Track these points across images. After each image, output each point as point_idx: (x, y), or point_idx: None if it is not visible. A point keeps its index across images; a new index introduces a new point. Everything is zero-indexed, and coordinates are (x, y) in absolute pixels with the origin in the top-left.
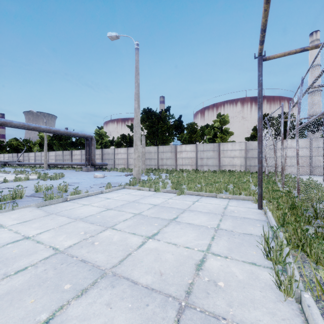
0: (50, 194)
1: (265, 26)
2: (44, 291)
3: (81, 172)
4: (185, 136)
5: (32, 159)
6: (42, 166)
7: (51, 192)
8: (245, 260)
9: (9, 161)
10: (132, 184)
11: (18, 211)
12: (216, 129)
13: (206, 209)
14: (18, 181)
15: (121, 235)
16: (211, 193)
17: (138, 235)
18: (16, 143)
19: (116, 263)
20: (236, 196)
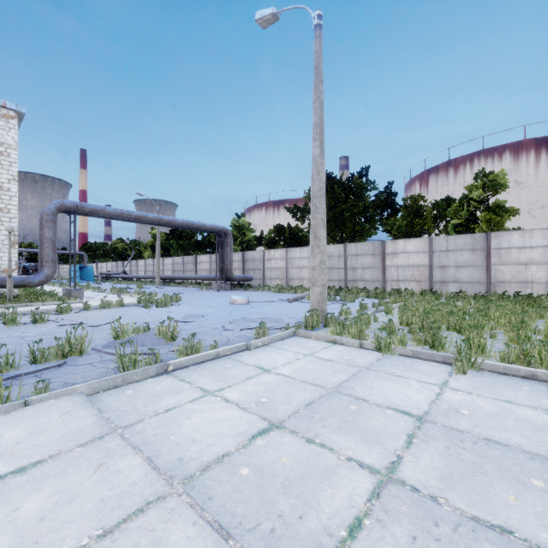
0: (130, 355)
1: None
2: None
3: (209, 292)
4: (399, 223)
5: (142, 269)
6: (153, 281)
7: (134, 348)
8: None
9: (112, 273)
10: (312, 324)
11: (36, 410)
12: (476, 205)
13: None
14: (107, 308)
15: None
16: None
17: None
18: (122, 245)
19: None
20: None
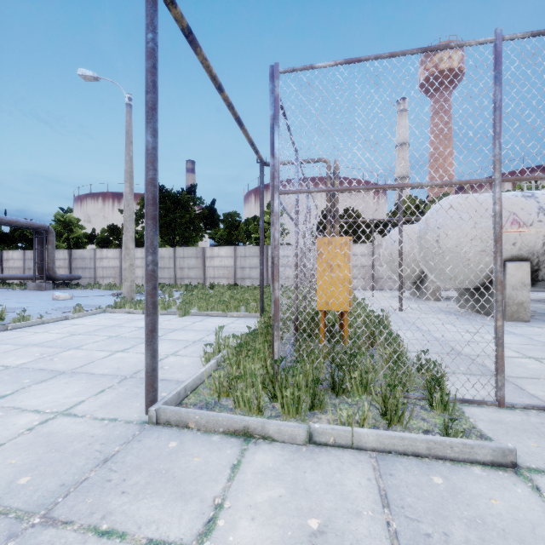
0: None
1: (250, 142)
2: (4, 385)
3: (24, 292)
4: (220, 233)
5: None
6: None
7: None
8: (199, 356)
9: None
10: (120, 306)
11: None
12: (266, 225)
13: (202, 328)
14: None
15: (87, 352)
16: (224, 312)
17: (108, 351)
18: None
19: (77, 367)
20: (248, 313)
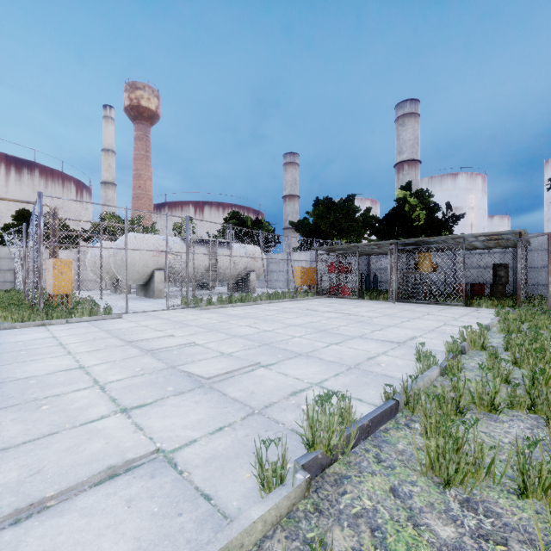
0: None
1: None
2: None
3: None
4: None
5: None
6: None
7: None
8: None
9: None
10: None
11: None
12: None
13: None
14: None
15: None
16: None
17: None
18: None
19: None
20: None
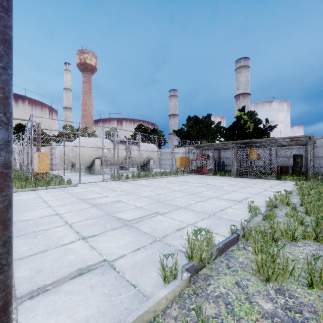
0: None
1: None
2: None
3: None
4: None
5: None
6: None
7: None
8: None
9: None
10: None
11: None
12: None
13: None
14: None
15: None
16: None
17: None
18: None
19: None
20: None
